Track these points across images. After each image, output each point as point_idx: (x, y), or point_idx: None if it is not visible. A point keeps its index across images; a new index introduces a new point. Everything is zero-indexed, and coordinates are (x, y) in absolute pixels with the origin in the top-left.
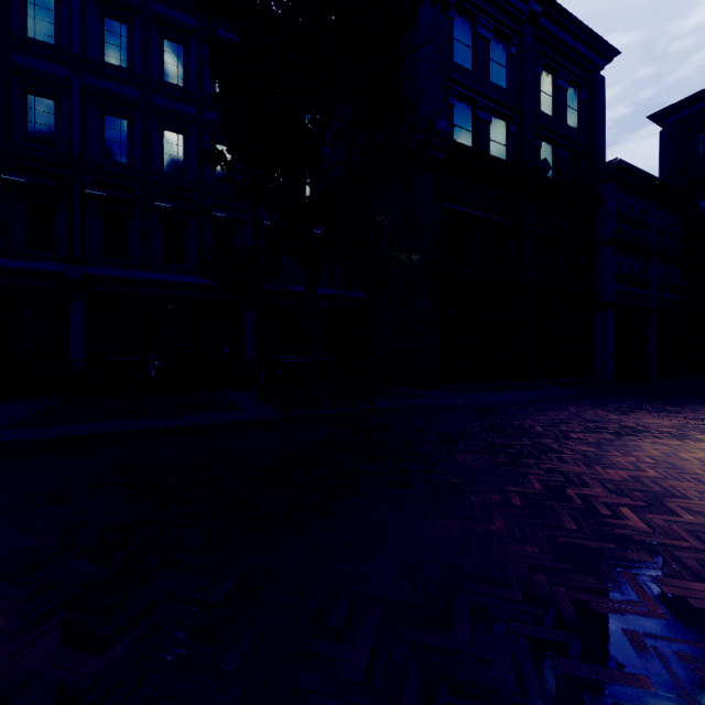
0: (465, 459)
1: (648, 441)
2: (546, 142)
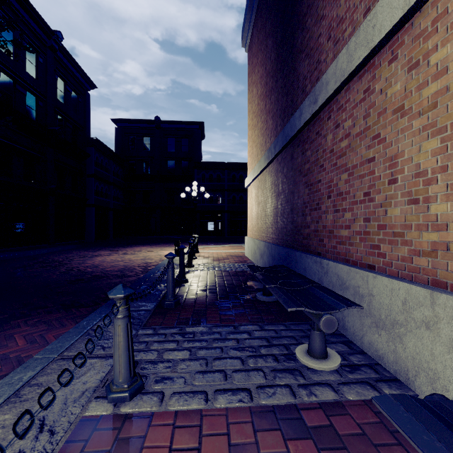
0: (34, 270)
1: (100, 257)
2: (61, 116)
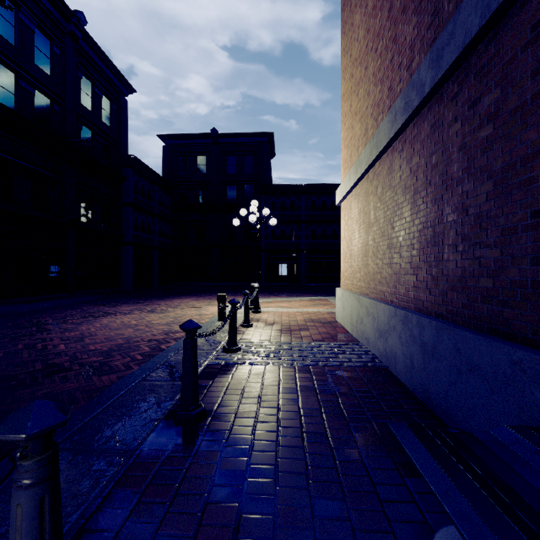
0: None
1: (109, 317)
2: (87, 127)
